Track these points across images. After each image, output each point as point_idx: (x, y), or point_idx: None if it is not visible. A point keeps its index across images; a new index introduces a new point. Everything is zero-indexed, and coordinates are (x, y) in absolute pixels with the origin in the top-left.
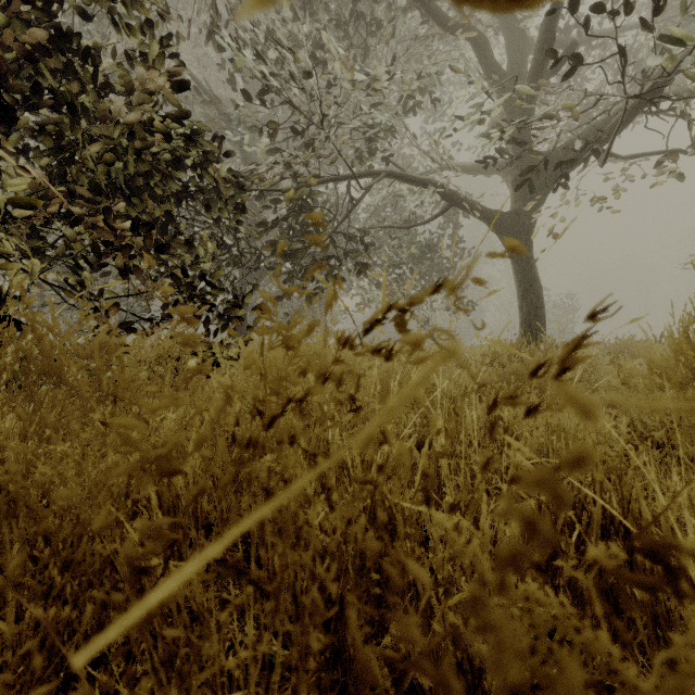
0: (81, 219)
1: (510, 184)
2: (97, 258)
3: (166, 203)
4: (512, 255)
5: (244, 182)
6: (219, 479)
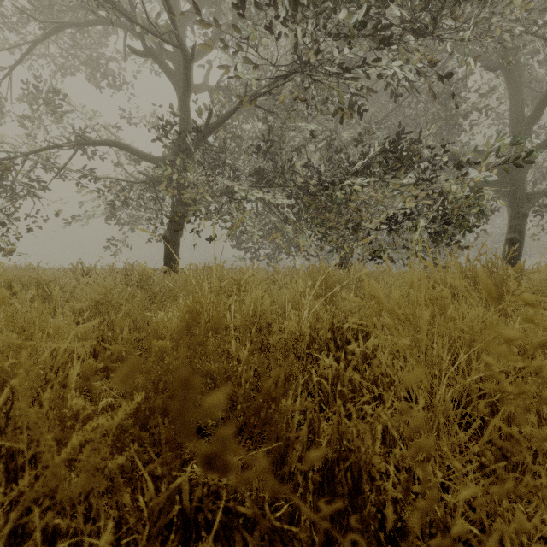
0: None
1: None
2: None
3: None
4: None
5: None
6: None
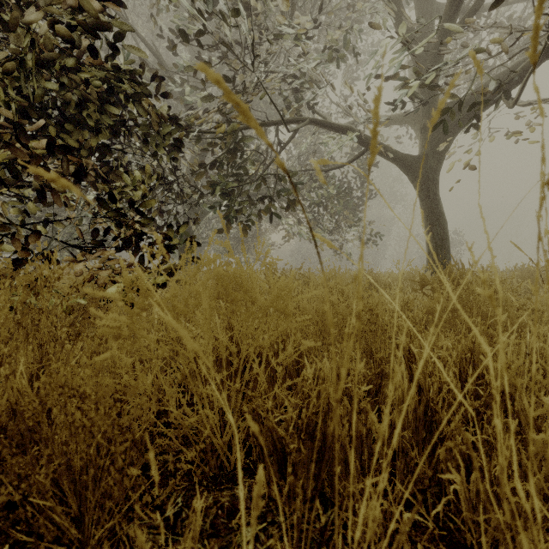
0: (0, 140)
1: (419, 131)
2: (16, 181)
3: (101, 134)
4: (420, 193)
5: (182, 122)
6: (78, 479)
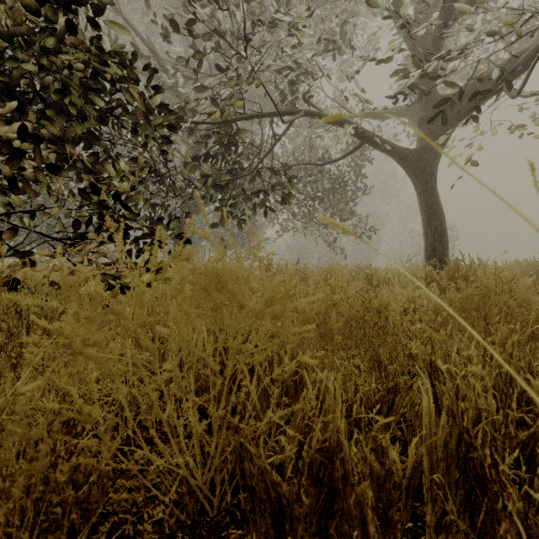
0: None
1: (416, 124)
2: None
3: (86, 121)
4: (417, 187)
5: None
6: None
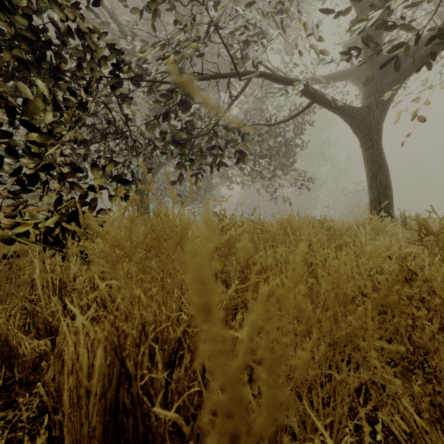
0: None
1: (361, 84)
2: None
3: (10, 48)
4: (363, 144)
5: (123, 57)
6: None
